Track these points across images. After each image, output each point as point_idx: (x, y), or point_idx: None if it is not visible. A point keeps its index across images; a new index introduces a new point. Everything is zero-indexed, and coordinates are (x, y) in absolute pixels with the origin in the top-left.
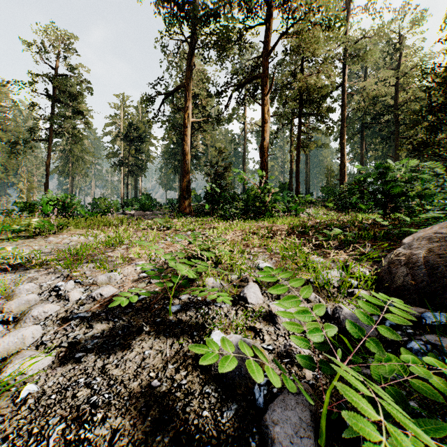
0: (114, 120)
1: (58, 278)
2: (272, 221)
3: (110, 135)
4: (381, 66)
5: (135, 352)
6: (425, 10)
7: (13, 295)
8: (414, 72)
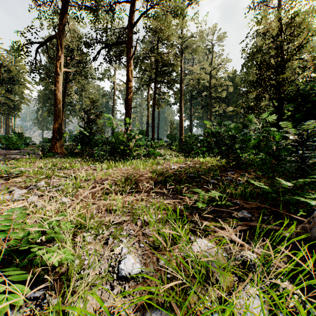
0: None
1: None
2: (135, 163)
3: None
4: (201, 61)
5: None
6: (225, 32)
7: None
8: (219, 68)
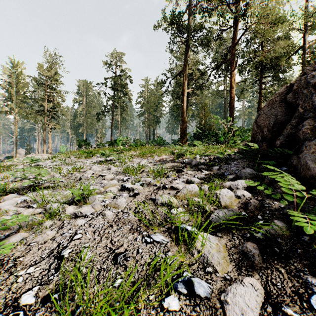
0: (142, 94)
1: (141, 159)
2: None
3: (139, 103)
4: None
5: (168, 164)
6: None
7: (133, 161)
8: None
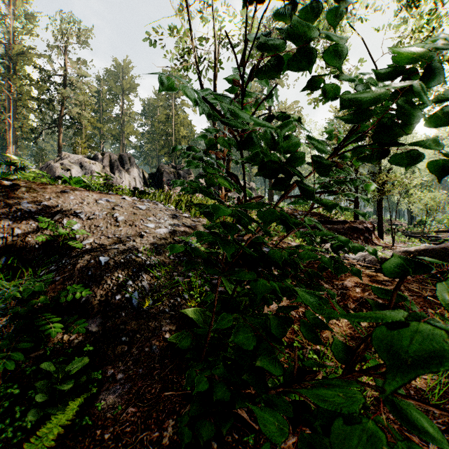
0: None
1: None
2: None
3: None
4: None
5: None
6: None
7: None
8: None
